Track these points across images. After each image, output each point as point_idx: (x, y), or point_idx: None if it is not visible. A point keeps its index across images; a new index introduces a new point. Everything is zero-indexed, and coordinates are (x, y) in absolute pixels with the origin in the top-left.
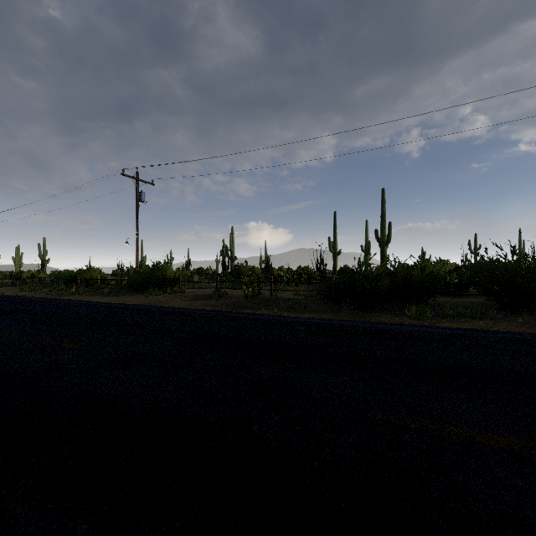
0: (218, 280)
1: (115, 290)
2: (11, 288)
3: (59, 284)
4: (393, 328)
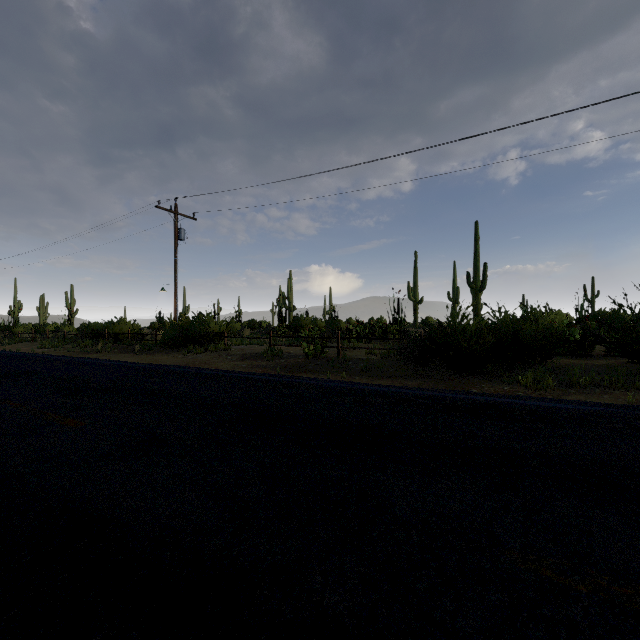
0: (271, 336)
1: (149, 346)
2: (30, 344)
3: (84, 339)
4: (504, 402)
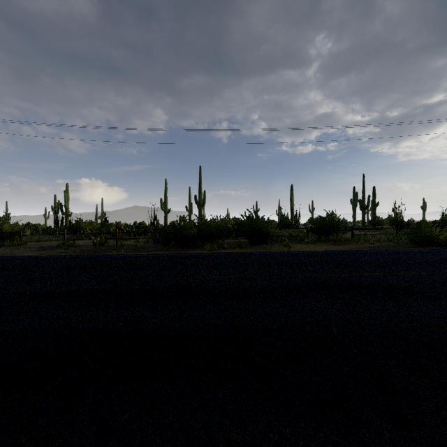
0: (65, 233)
1: None
2: None
3: None
4: (196, 255)
